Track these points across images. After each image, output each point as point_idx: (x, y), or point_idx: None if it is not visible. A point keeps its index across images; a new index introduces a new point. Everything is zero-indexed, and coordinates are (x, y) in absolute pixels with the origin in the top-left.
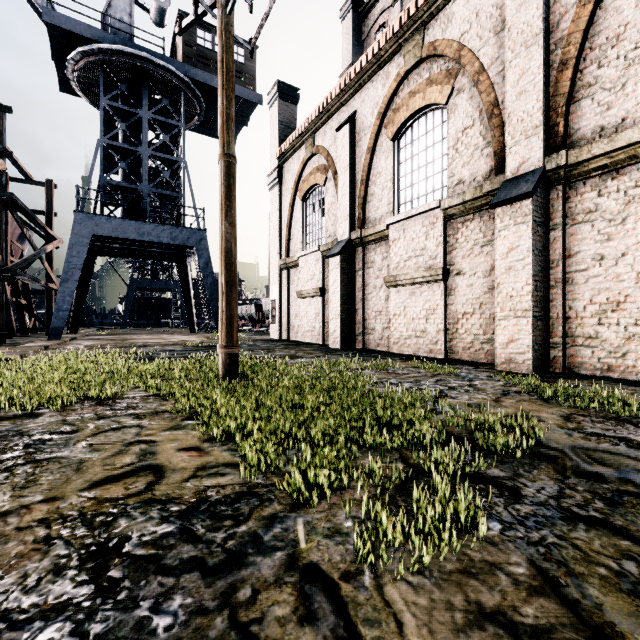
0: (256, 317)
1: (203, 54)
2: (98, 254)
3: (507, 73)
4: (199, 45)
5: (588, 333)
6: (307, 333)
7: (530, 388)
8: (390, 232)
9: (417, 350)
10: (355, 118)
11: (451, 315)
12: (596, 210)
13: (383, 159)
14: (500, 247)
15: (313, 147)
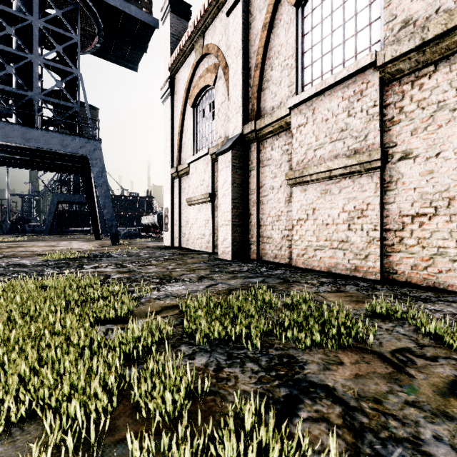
0: (158, 225)
1: None
2: None
3: None
4: None
5: None
6: (197, 240)
7: None
8: (293, 117)
9: (334, 266)
10: None
11: (390, 218)
12: None
13: (283, 33)
14: None
15: (202, 47)
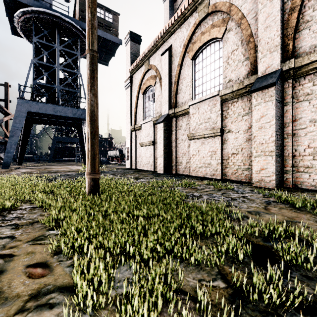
0: (119, 156)
1: None
2: (33, 123)
3: (258, 16)
4: None
5: (307, 165)
6: (145, 165)
7: (285, 200)
8: (190, 109)
9: (205, 174)
10: (171, 48)
11: (225, 155)
12: (312, 93)
13: (186, 70)
14: (255, 115)
15: (148, 65)
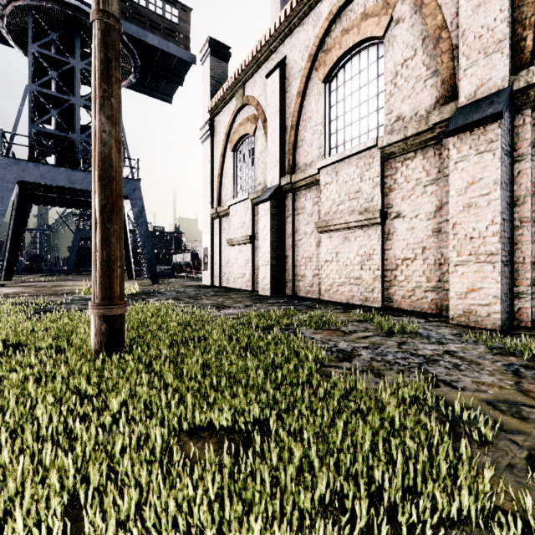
0: (192, 264)
1: (137, 11)
2: (33, 203)
3: None
4: (133, 1)
5: None
6: (237, 279)
7: None
8: (321, 176)
9: (351, 298)
10: (285, 64)
11: (389, 261)
12: None
13: (314, 103)
14: (457, 181)
15: (243, 98)
